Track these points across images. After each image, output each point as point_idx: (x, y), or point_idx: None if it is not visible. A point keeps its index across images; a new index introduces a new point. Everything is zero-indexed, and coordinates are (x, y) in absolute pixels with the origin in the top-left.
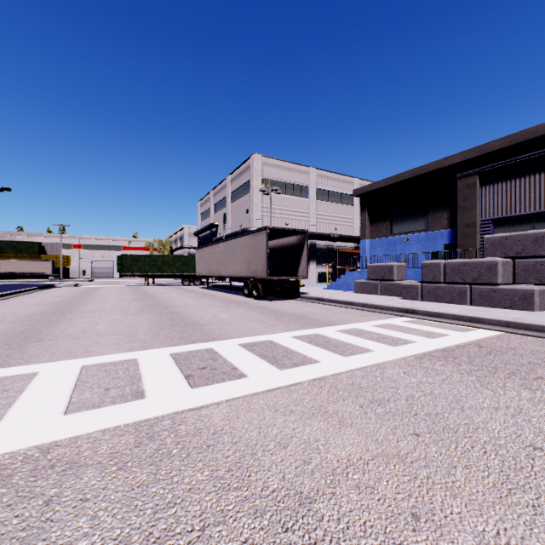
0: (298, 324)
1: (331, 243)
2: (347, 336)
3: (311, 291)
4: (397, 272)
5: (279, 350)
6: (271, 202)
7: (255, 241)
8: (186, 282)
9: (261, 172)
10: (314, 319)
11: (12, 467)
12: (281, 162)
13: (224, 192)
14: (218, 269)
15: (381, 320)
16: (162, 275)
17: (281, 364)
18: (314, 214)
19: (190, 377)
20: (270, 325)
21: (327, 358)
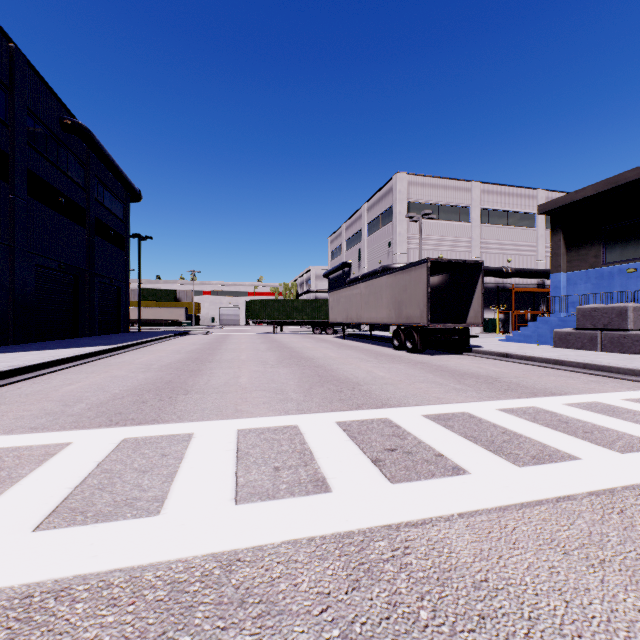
0: (493, 389)
1: (502, 279)
2: (593, 415)
3: (483, 344)
4: (633, 317)
5: (492, 430)
6: (420, 230)
7: (410, 278)
8: (316, 330)
9: (406, 194)
10: (514, 384)
11: (190, 589)
12: (432, 179)
13: (359, 223)
14: (357, 315)
15: (633, 391)
16: (291, 322)
17: (512, 456)
18: (478, 242)
19: (380, 463)
20: (452, 390)
21: (587, 452)
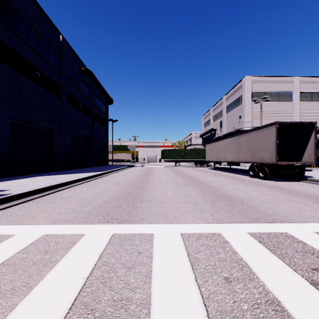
0: None
1: None
2: None
3: (311, 175)
4: None
5: None
6: (261, 107)
7: (262, 134)
8: (198, 165)
9: (250, 88)
10: None
11: None
12: (267, 77)
13: (220, 107)
14: (224, 157)
15: None
16: (184, 161)
17: None
18: (297, 113)
19: None
20: (318, 209)
21: None
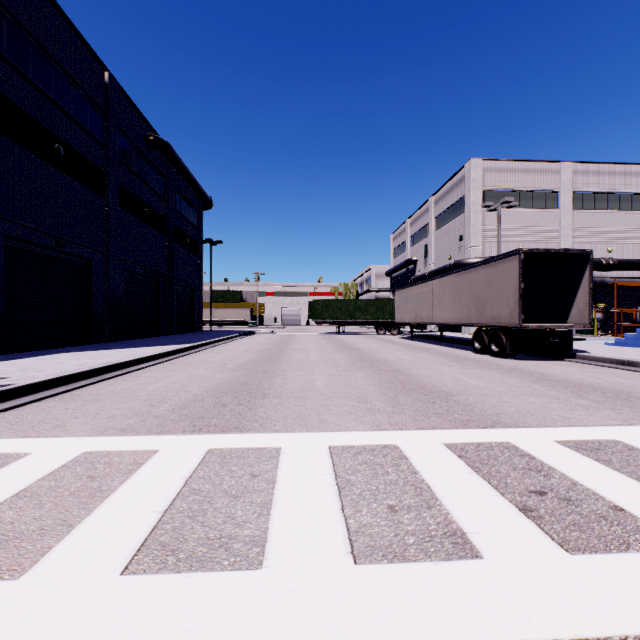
0: (636, 408)
1: (600, 273)
2: None
3: (587, 348)
4: None
5: None
6: (499, 220)
7: (496, 273)
8: (380, 330)
9: (481, 182)
10: None
11: None
12: (512, 163)
13: (425, 218)
14: (428, 314)
15: None
16: (353, 322)
17: None
18: (568, 231)
19: (532, 514)
20: (577, 406)
21: None
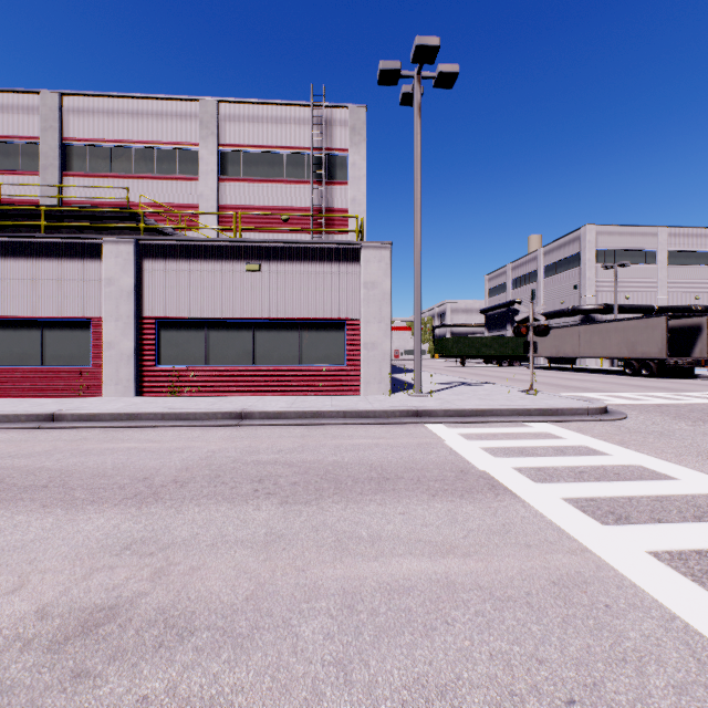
0: None
1: None
2: None
3: (699, 373)
4: None
5: None
6: (615, 277)
7: (646, 326)
8: (504, 363)
9: (594, 243)
10: None
11: None
12: (619, 227)
13: (531, 265)
14: (574, 351)
15: None
16: (479, 356)
17: None
18: (664, 282)
19: None
20: None
21: None
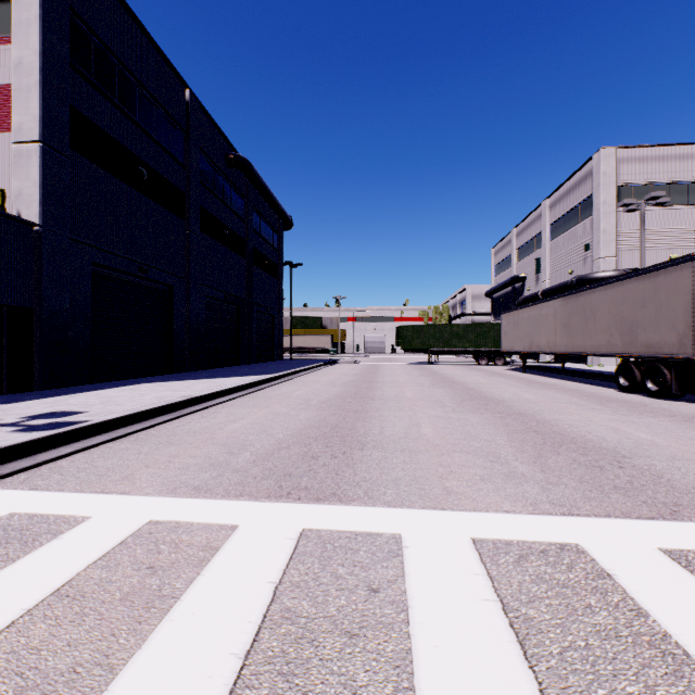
0: None
1: None
2: None
3: None
4: None
5: None
6: (643, 222)
7: (654, 287)
8: (482, 360)
9: (614, 176)
10: None
11: None
12: (658, 149)
13: (536, 226)
14: (549, 342)
15: None
16: (449, 351)
17: None
18: None
19: None
20: None
21: None
